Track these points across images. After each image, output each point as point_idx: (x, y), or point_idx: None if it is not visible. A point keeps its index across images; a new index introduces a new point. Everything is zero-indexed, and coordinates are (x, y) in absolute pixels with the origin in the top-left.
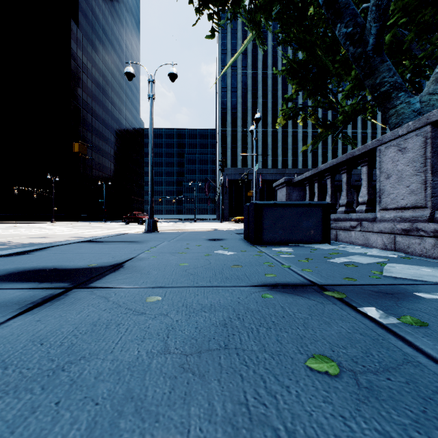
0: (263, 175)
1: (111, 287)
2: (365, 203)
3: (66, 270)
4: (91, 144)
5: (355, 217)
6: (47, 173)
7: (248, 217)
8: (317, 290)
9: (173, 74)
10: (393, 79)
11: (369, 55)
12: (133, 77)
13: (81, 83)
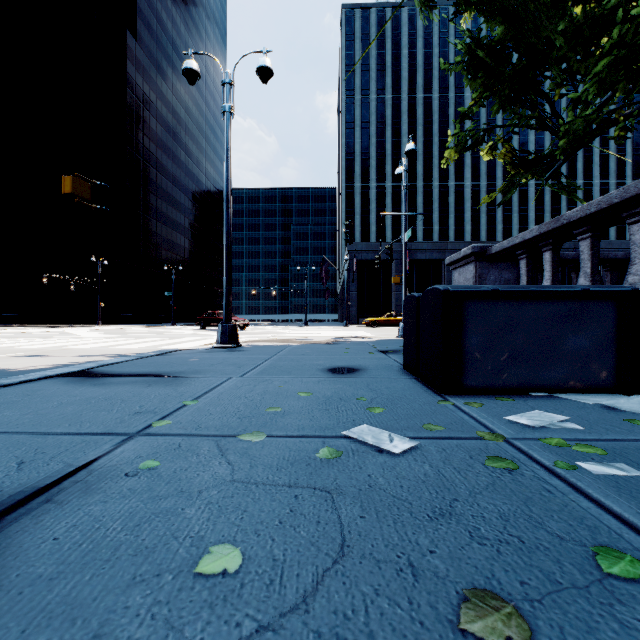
0: (412, 253)
1: None
2: None
3: None
4: (155, 212)
5: None
6: (93, 254)
7: (418, 324)
8: None
9: (265, 69)
10: None
11: None
12: (198, 78)
13: (141, 123)
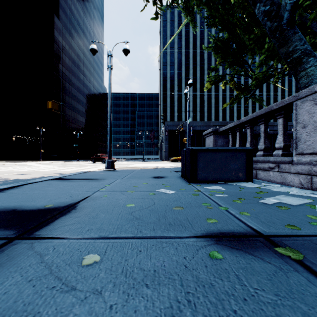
0: (194, 126)
1: (53, 237)
2: (281, 148)
3: (22, 212)
4: (68, 104)
5: (273, 159)
6: (37, 125)
7: (185, 160)
8: (266, 244)
9: (126, 50)
10: (303, 47)
11: (284, 28)
12: (96, 52)
13: (61, 60)
